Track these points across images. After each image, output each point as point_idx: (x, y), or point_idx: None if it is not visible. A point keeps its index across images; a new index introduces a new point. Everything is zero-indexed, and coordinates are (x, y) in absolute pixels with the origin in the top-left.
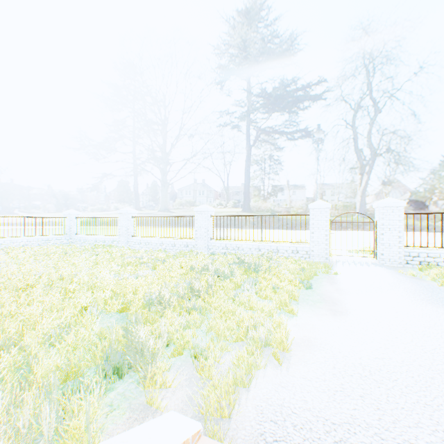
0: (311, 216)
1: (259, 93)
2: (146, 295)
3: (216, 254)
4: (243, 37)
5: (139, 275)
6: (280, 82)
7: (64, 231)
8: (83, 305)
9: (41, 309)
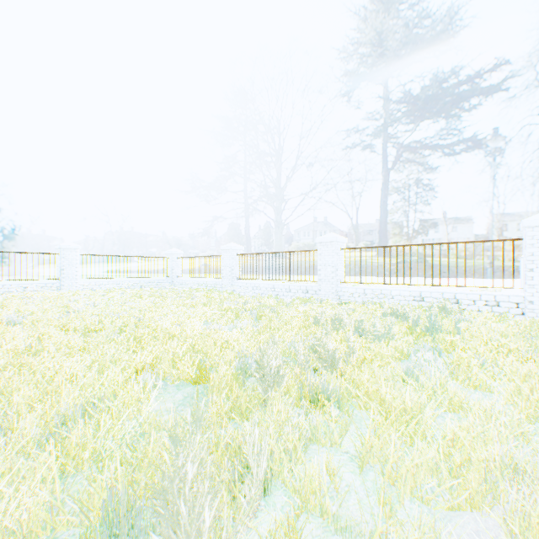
0: (528, 240)
1: (403, 91)
2: (241, 356)
3: (350, 302)
4: (381, 18)
5: (236, 326)
6: (436, 69)
7: (166, 273)
8: (144, 364)
9: (85, 364)
